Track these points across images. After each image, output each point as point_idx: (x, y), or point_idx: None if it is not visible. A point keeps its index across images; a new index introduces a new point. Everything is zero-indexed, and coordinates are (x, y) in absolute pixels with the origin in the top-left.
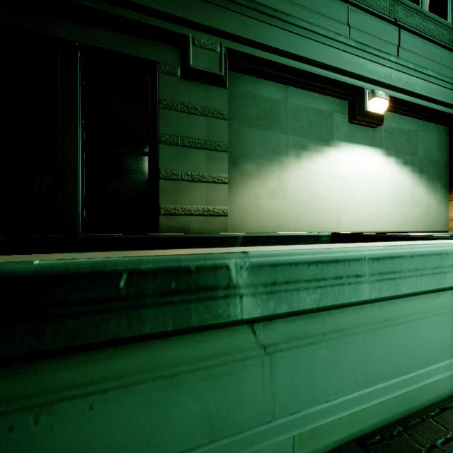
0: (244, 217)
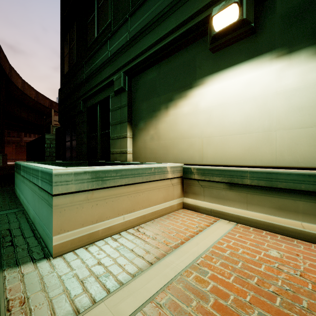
0: (139, 153)
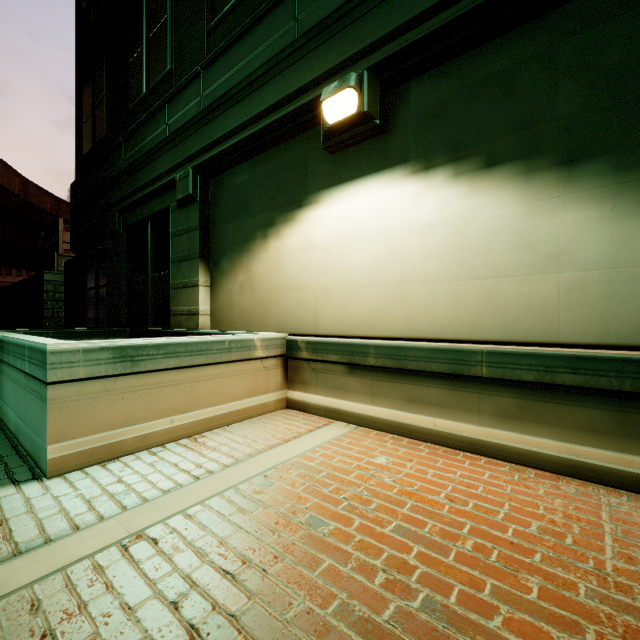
0: (222, 315)
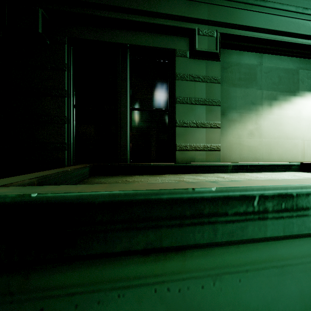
0: (230, 151)
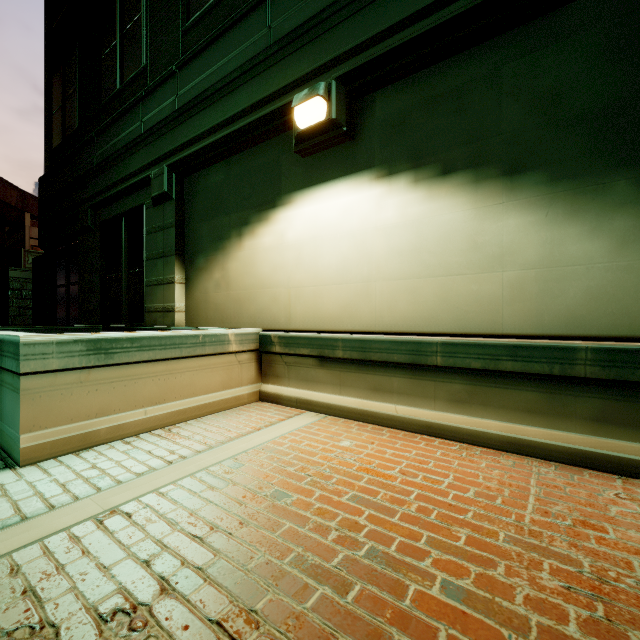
0: (197, 312)
